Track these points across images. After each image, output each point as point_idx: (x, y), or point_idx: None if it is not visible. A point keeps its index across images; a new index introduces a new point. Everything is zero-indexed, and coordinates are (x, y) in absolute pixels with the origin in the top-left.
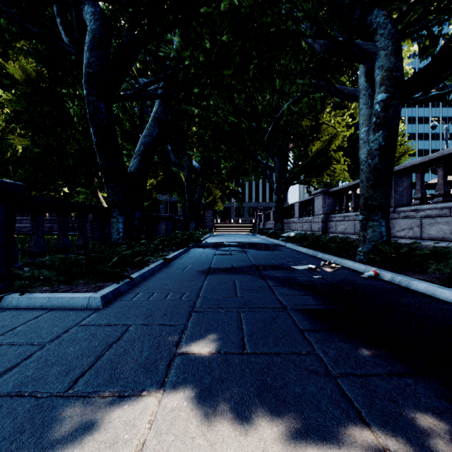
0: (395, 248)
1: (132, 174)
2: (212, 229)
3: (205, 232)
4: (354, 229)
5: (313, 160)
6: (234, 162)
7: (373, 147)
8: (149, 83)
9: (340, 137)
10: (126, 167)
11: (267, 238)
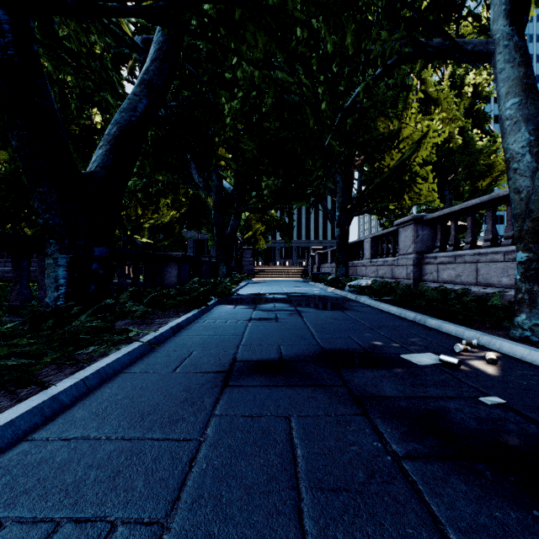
0: None
1: (90, 175)
2: (252, 273)
3: (241, 278)
4: (475, 277)
5: (390, 179)
6: (280, 180)
7: None
8: None
9: (430, 145)
10: (72, 158)
11: (326, 287)
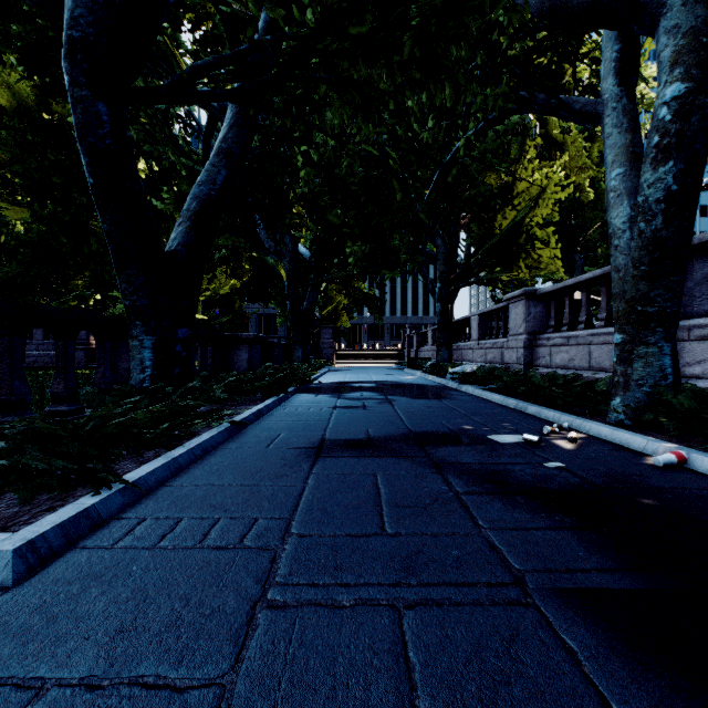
0: (700, 401)
1: (172, 254)
2: (333, 359)
3: (320, 365)
4: (588, 361)
5: (502, 243)
6: (368, 245)
7: (653, 196)
8: (200, 68)
9: (550, 203)
10: (158, 239)
11: (424, 375)
